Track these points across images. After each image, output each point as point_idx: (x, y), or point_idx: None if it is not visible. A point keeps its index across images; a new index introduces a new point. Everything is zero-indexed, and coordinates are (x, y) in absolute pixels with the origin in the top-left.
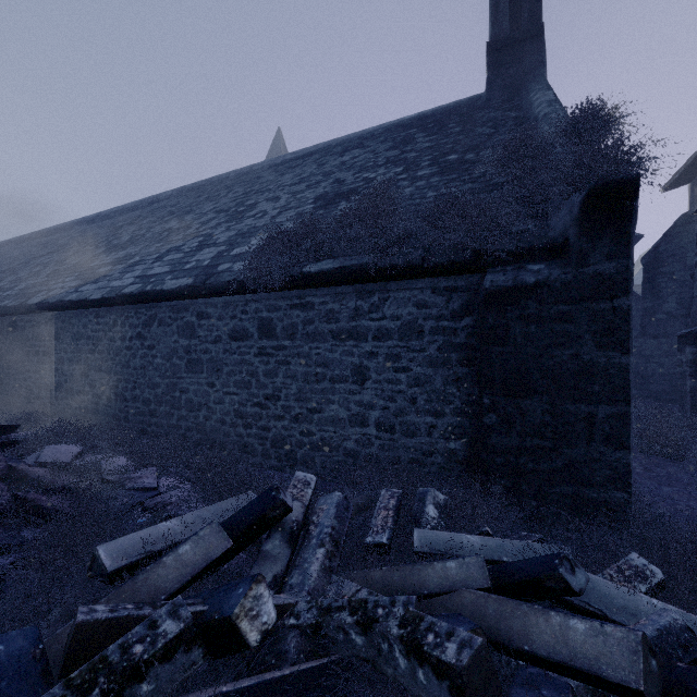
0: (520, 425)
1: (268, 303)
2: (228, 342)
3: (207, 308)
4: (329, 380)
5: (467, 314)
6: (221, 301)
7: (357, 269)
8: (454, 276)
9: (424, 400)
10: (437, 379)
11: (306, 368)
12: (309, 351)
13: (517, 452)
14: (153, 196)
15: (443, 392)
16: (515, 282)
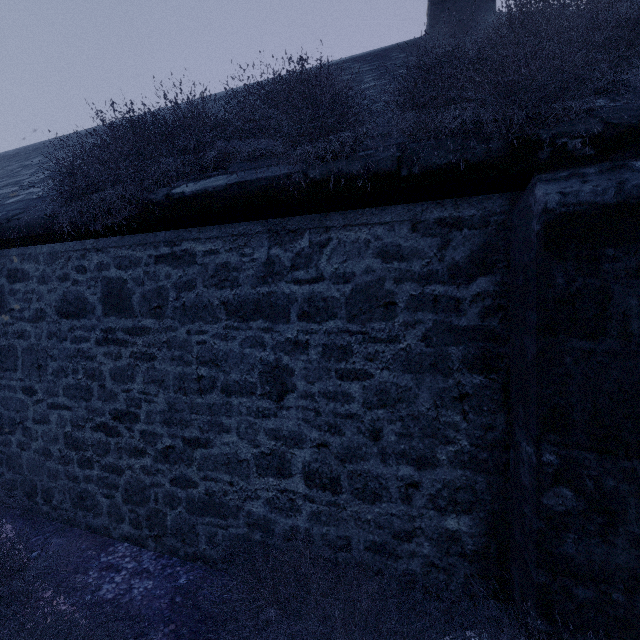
0: (638, 520)
1: (118, 253)
2: (54, 320)
3: (23, 263)
4: (221, 390)
5: (483, 270)
6: (45, 250)
7: (270, 184)
8: (454, 198)
9: (395, 433)
10: (421, 395)
11: (182, 367)
12: (187, 337)
13: (632, 582)
14: (39, 143)
15: (434, 420)
16: (622, 193)
